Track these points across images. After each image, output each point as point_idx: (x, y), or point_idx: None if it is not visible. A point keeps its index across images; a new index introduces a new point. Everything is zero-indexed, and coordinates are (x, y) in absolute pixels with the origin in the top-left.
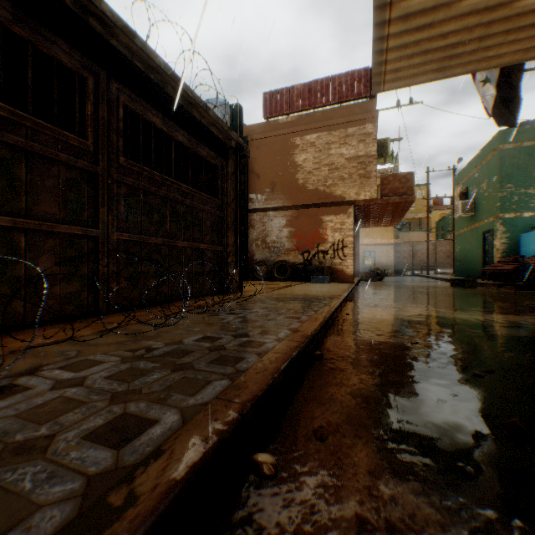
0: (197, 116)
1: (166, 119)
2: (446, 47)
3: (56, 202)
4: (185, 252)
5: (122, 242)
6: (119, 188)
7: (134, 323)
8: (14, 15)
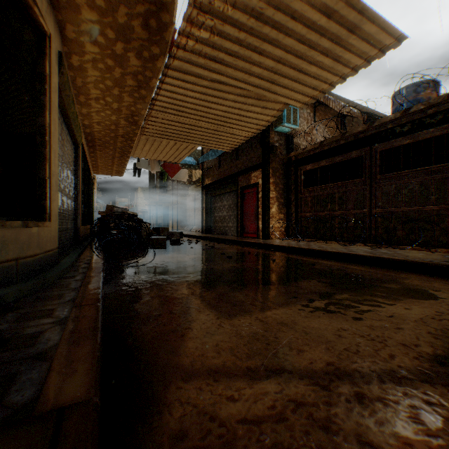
0: (443, 107)
1: (410, 135)
2: (329, 51)
3: (352, 204)
4: (435, 213)
5: (379, 213)
6: (377, 190)
7: (350, 244)
8: (342, 157)
